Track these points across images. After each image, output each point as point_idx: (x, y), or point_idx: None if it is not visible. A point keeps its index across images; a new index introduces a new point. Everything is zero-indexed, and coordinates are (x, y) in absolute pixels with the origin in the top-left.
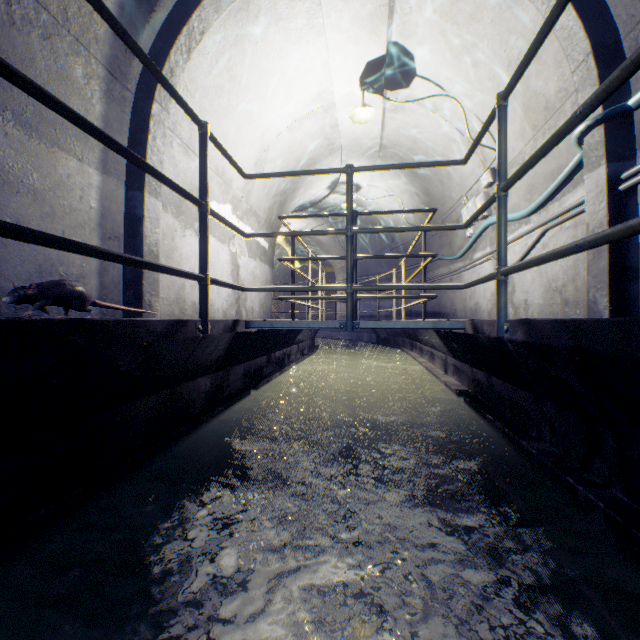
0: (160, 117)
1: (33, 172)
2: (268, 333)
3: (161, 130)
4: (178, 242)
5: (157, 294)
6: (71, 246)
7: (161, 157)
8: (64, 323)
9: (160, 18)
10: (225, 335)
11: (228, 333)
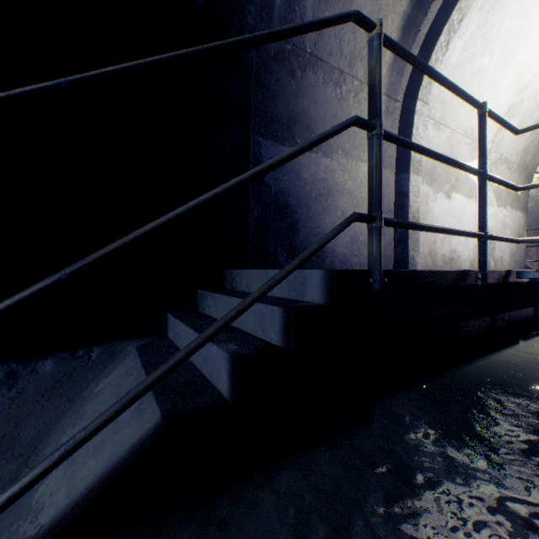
0: (420, 110)
1: (348, 181)
2: (538, 284)
3: (421, 120)
4: (430, 205)
5: (417, 250)
6: (411, 226)
7: (420, 141)
8: (406, 273)
9: (422, 33)
10: (497, 284)
11: (500, 282)
